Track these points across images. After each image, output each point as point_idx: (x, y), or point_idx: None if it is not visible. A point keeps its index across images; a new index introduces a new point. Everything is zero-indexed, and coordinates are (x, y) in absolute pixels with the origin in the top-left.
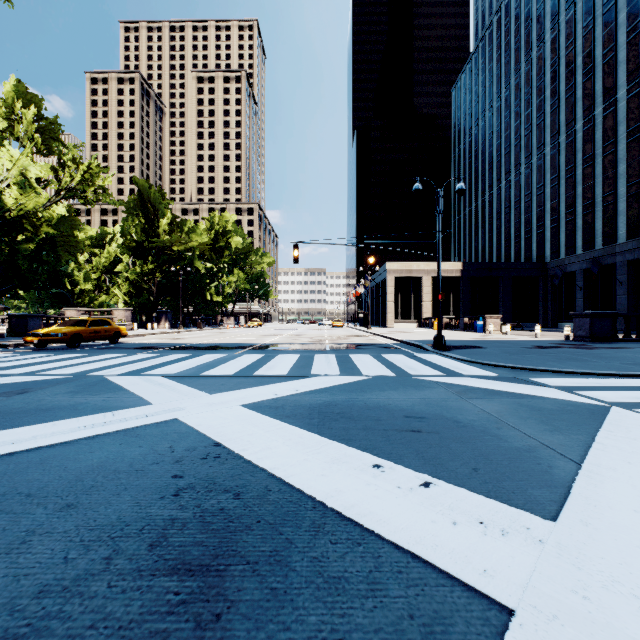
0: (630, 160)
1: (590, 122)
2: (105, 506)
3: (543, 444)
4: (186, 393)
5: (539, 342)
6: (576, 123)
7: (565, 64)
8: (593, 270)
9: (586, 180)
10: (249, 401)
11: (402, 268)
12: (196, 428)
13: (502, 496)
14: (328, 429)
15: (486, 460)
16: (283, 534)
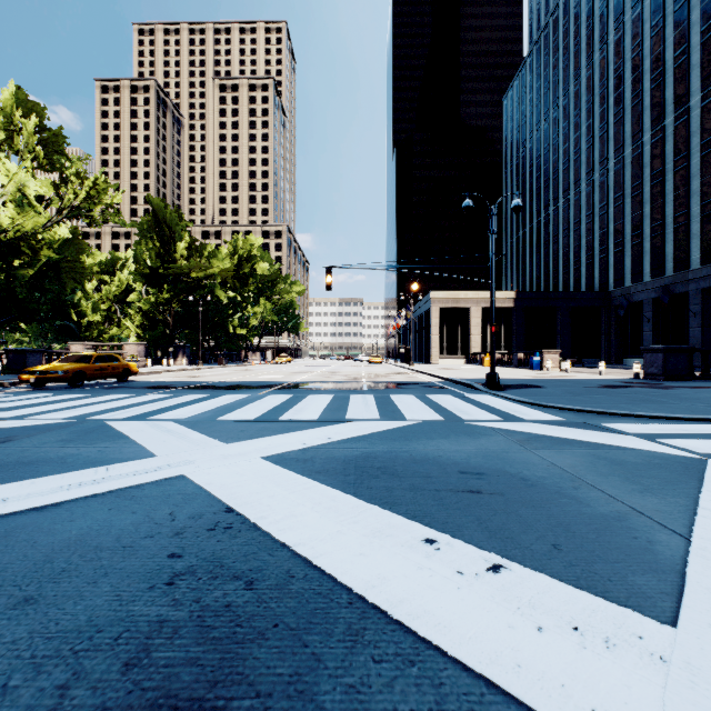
0: (705, 176)
1: (659, 133)
2: (74, 601)
3: (635, 510)
4: (198, 442)
5: (605, 381)
6: (643, 135)
7: (631, 68)
8: (663, 299)
9: (655, 198)
10: (272, 452)
11: (448, 297)
12: (205, 488)
13: (596, 586)
14: (367, 489)
15: (567, 532)
16: (308, 646)
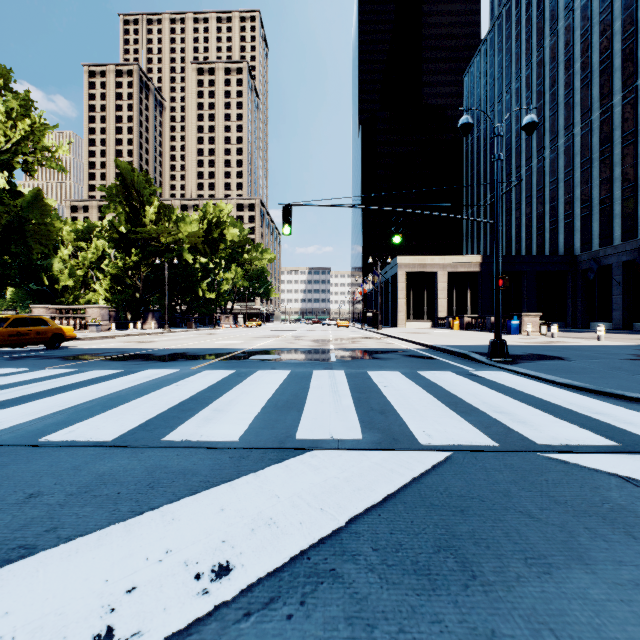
0: None
1: (631, 94)
2: None
3: None
4: None
5: (624, 348)
6: (613, 97)
7: (599, 31)
8: (639, 261)
9: (626, 160)
10: None
11: (414, 262)
12: None
13: None
14: None
15: None
16: None
